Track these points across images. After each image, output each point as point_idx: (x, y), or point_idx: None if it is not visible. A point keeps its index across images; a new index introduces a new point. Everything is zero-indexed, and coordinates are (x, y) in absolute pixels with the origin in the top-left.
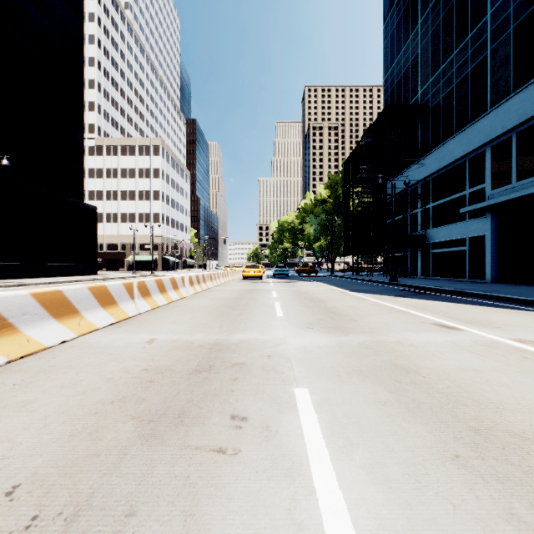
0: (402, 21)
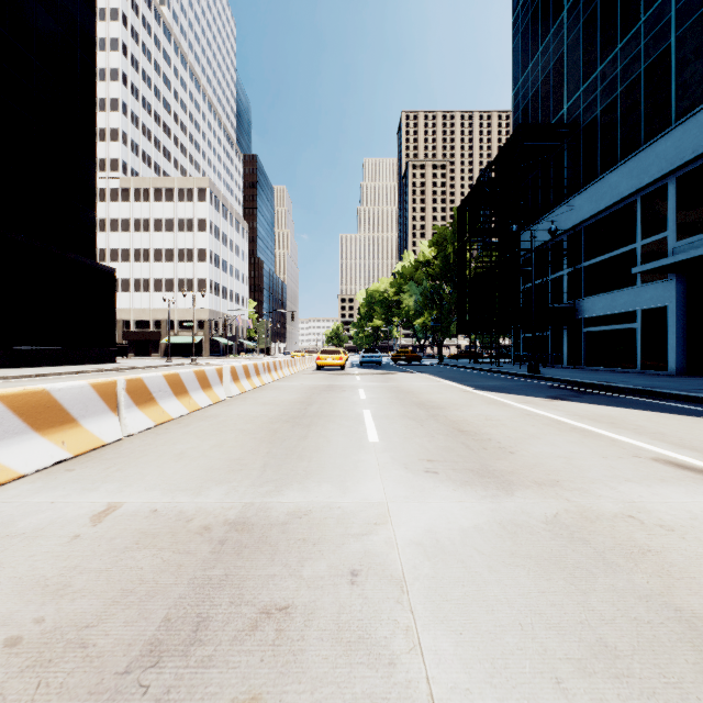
0: (540, 8)
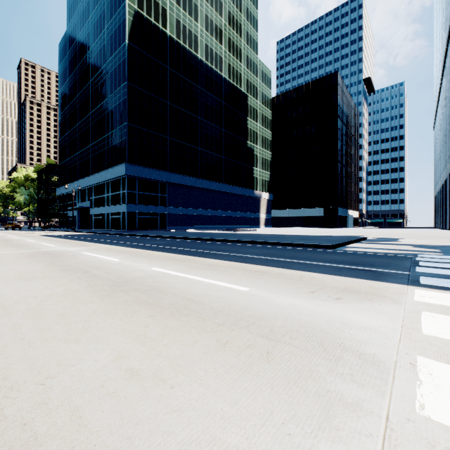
0: (63, 125)
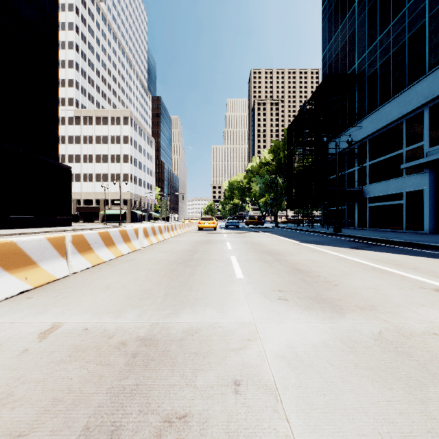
0: (340, 1)
